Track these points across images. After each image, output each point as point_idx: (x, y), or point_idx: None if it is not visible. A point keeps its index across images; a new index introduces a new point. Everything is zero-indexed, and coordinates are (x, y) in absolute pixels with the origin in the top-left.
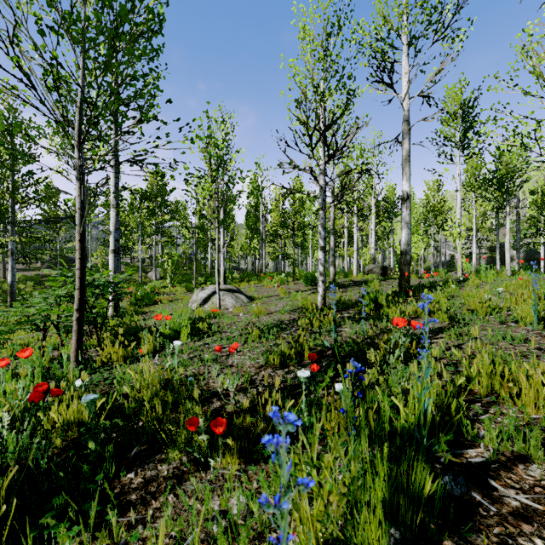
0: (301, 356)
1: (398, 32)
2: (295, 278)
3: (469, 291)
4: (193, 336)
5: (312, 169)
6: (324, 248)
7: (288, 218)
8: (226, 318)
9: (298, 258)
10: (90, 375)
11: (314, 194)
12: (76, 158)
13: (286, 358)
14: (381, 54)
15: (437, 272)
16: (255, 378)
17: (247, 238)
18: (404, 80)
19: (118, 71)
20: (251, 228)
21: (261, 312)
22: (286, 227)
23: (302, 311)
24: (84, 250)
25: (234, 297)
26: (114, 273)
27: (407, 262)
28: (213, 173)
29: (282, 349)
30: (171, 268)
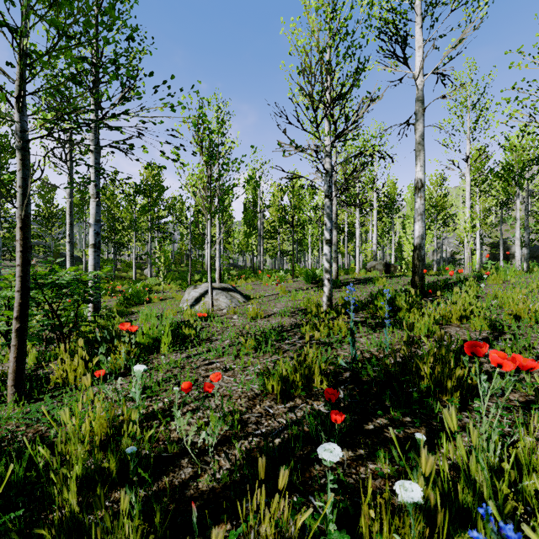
0: (309, 381)
1: (411, 1)
2: (294, 275)
3: (498, 291)
4: (177, 345)
5: (318, 146)
6: (331, 241)
7: (286, 214)
8: (218, 322)
9: (297, 255)
10: (35, 402)
11: (318, 180)
12: (15, 121)
13: (290, 386)
14: (393, 24)
15: (462, 269)
16: (247, 418)
17: (244, 235)
18: (418, 55)
19: (66, 0)
20: (249, 224)
21: (258, 315)
22: (285, 223)
23: (305, 313)
24: (28, 241)
25: (229, 297)
26: (94, 270)
27: (421, 258)
28: (203, 157)
29: (284, 373)
30: (164, 265)
